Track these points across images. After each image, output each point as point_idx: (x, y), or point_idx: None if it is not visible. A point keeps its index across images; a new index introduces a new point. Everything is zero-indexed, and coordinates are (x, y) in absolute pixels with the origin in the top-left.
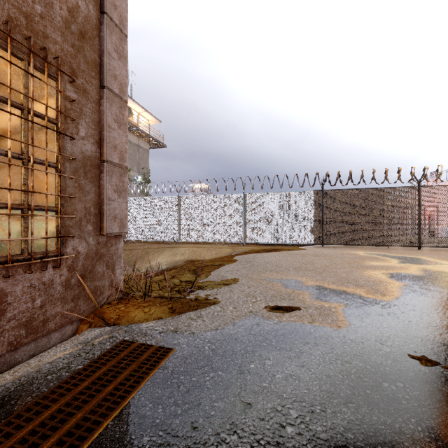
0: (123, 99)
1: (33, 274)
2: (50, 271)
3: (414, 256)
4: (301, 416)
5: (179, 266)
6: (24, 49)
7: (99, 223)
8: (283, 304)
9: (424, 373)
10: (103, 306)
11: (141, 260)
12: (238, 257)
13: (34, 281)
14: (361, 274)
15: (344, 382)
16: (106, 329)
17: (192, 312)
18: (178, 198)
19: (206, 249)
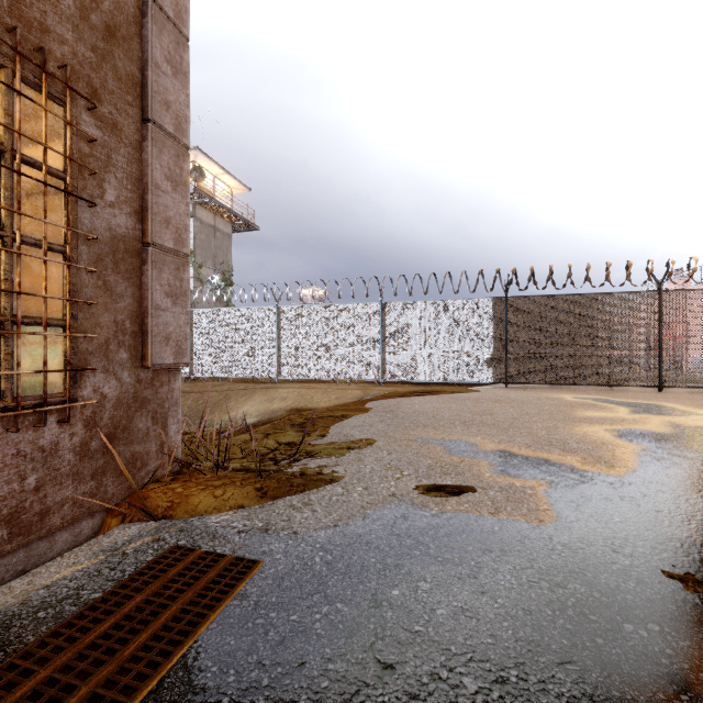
0: (181, 142)
1: (22, 433)
2: (53, 428)
3: (653, 402)
4: (483, 691)
5: (278, 418)
6: (5, 49)
7: (140, 348)
8: (447, 482)
9: (694, 605)
10: (146, 487)
11: (218, 409)
12: (372, 404)
13: (24, 446)
14: (571, 432)
15: (555, 623)
16: (150, 525)
17: (294, 496)
18: (277, 310)
19: (321, 391)
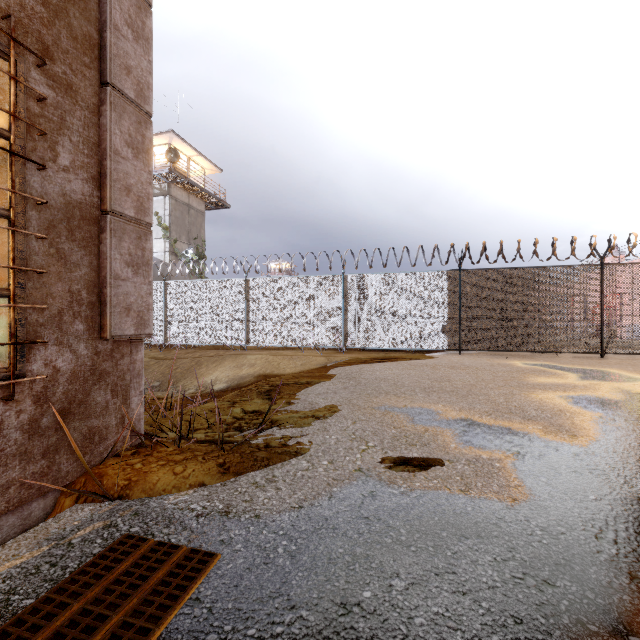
0: (143, 108)
1: None
2: None
3: (598, 368)
4: None
5: (246, 384)
6: None
7: (99, 319)
8: (413, 455)
9: None
10: (105, 462)
11: (189, 375)
12: (335, 371)
13: None
14: (528, 399)
15: (552, 636)
16: (104, 507)
17: (258, 471)
18: (246, 281)
19: (287, 358)
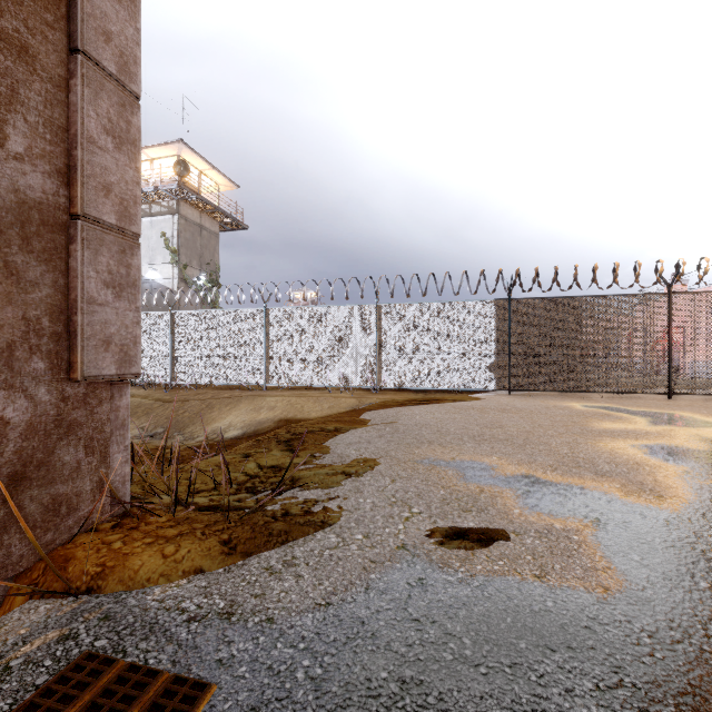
0: (128, 88)
1: None
2: None
3: (668, 411)
4: None
5: (265, 430)
6: None
7: (67, 354)
8: (469, 524)
9: None
10: (75, 540)
11: (199, 420)
12: (368, 415)
13: None
14: (596, 449)
15: None
16: (65, 605)
17: (273, 550)
18: (266, 312)
19: (312, 399)
